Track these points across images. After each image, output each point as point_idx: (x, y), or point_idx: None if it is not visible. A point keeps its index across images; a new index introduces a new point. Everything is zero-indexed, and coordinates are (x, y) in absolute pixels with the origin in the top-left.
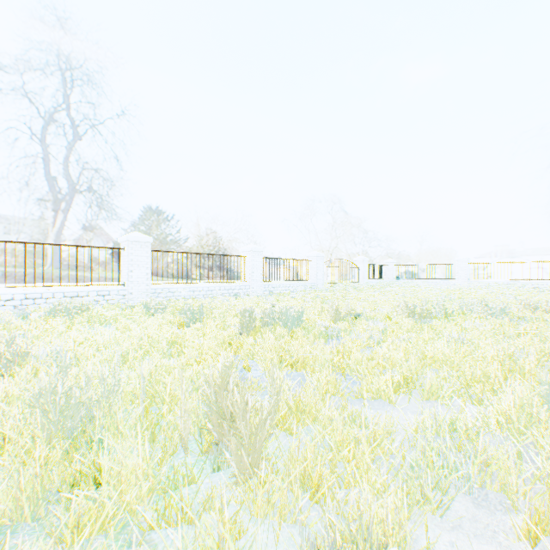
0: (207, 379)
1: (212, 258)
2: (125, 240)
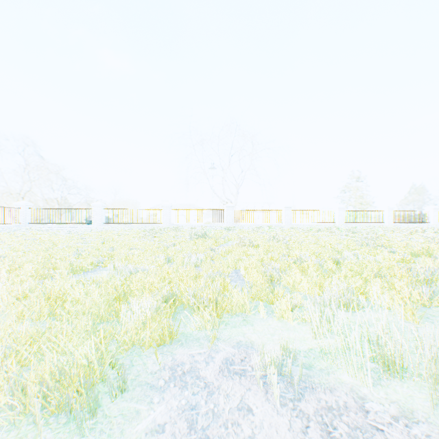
0: None
1: None
2: None
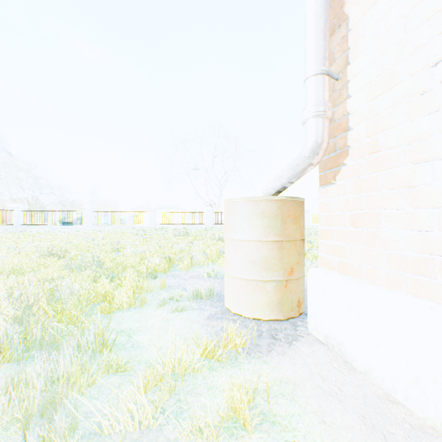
0: None
1: None
2: None
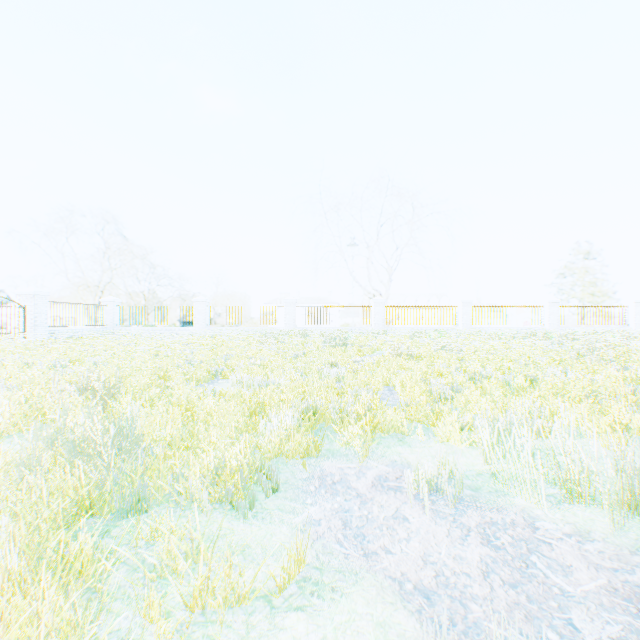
0: None
1: None
2: None
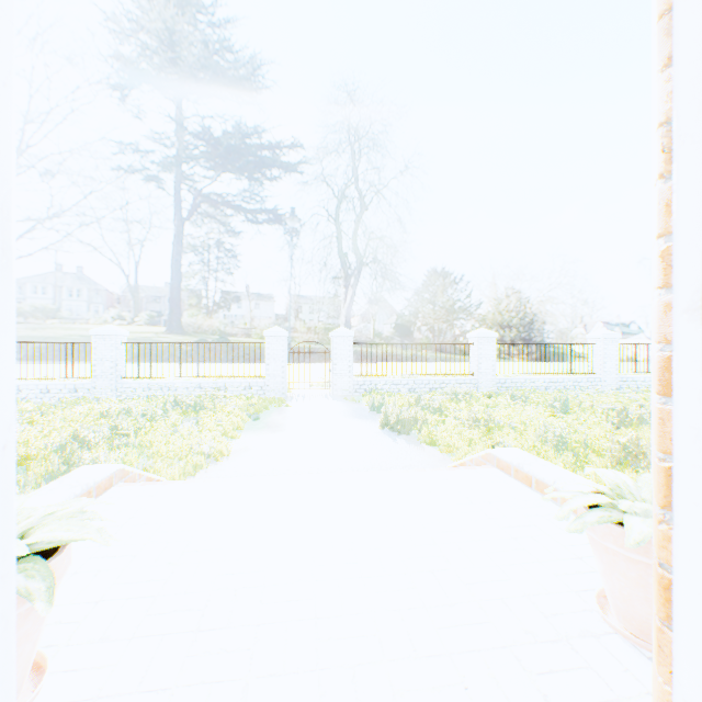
0: (619, 442)
1: (553, 348)
2: (475, 336)
